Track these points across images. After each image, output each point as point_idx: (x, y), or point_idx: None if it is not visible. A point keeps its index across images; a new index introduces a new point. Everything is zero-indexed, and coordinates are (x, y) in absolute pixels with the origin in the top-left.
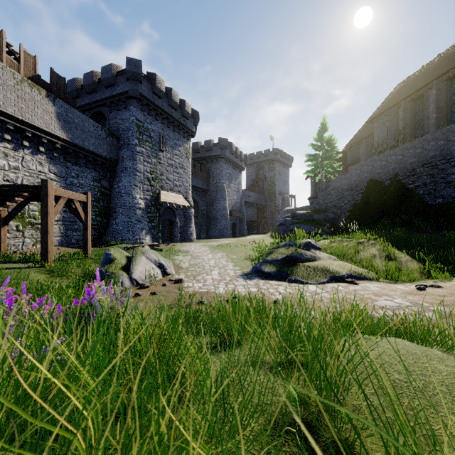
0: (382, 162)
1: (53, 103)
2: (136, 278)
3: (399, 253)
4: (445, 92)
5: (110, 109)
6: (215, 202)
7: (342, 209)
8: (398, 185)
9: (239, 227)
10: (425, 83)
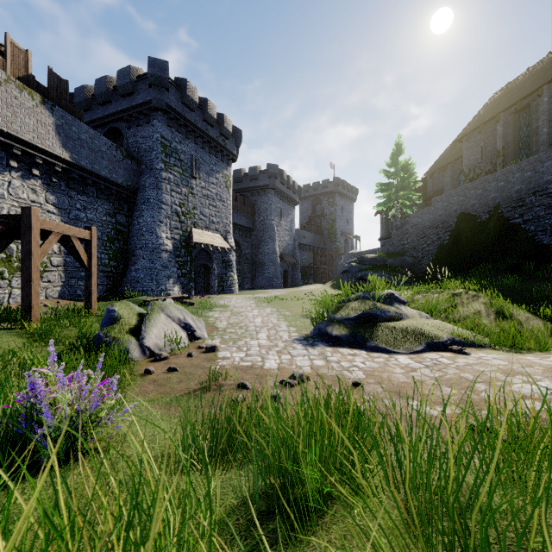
0: (477, 190)
1: (51, 112)
2: (150, 345)
3: (517, 309)
4: None
5: (128, 124)
6: (262, 244)
7: (424, 251)
8: (500, 220)
9: (292, 275)
10: (533, 89)
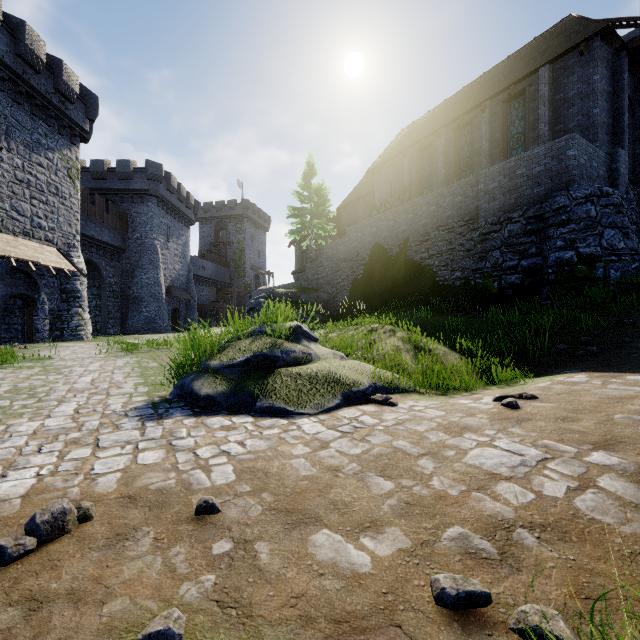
0: (389, 222)
1: None
2: None
3: (435, 342)
4: (454, 144)
5: None
6: (139, 272)
7: (338, 287)
8: (409, 254)
9: (186, 316)
10: (434, 129)
